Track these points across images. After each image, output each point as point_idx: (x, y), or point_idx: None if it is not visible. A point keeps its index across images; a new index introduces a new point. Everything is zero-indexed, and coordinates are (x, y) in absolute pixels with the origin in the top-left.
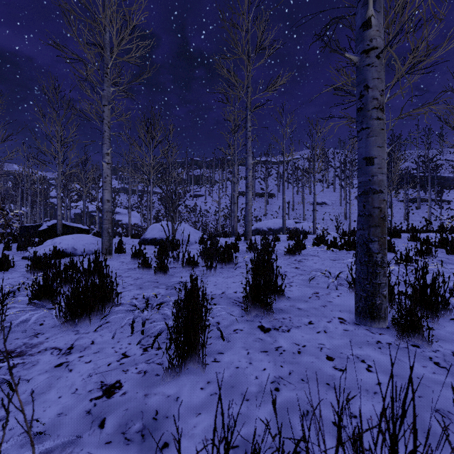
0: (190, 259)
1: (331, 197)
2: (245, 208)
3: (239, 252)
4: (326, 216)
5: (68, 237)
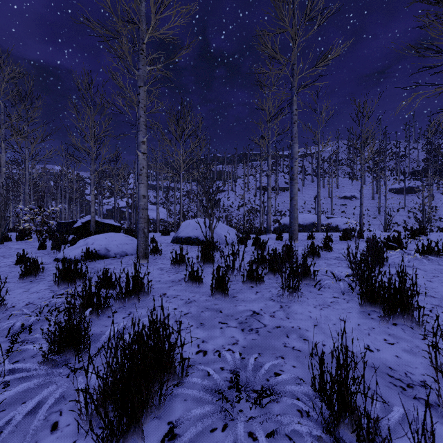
0: (253, 273)
1: None
2: (290, 203)
3: (295, 257)
4: (357, 211)
5: (101, 237)
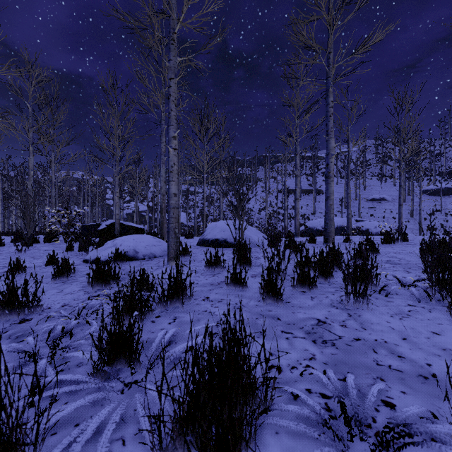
0: (305, 276)
1: (391, 192)
2: (326, 202)
3: None
4: (387, 214)
5: (128, 238)
